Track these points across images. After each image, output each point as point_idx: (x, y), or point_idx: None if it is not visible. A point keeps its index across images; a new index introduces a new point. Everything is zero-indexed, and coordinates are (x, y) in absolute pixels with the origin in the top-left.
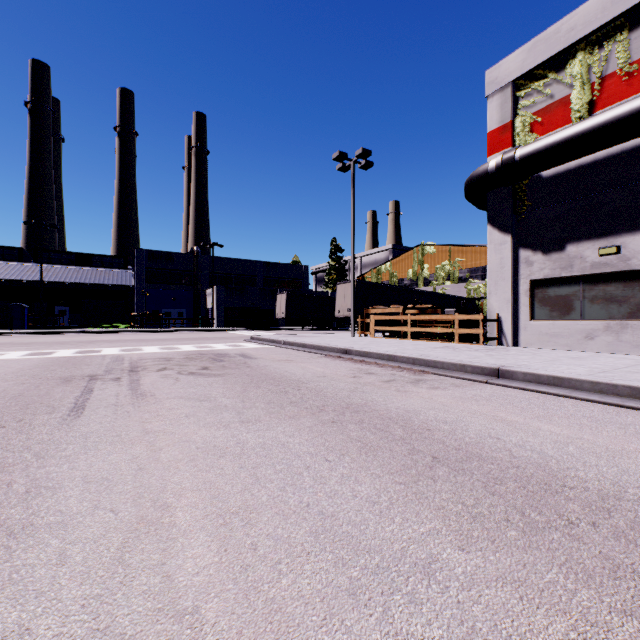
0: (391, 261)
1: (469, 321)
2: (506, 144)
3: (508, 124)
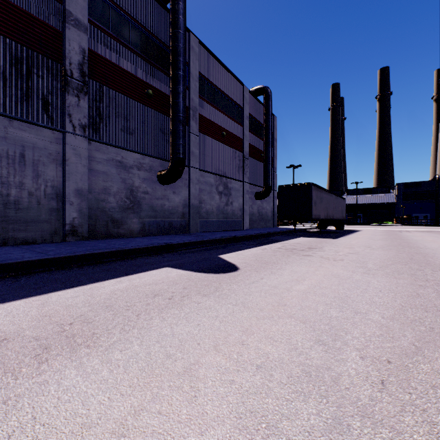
0: None
1: None
2: None
3: None
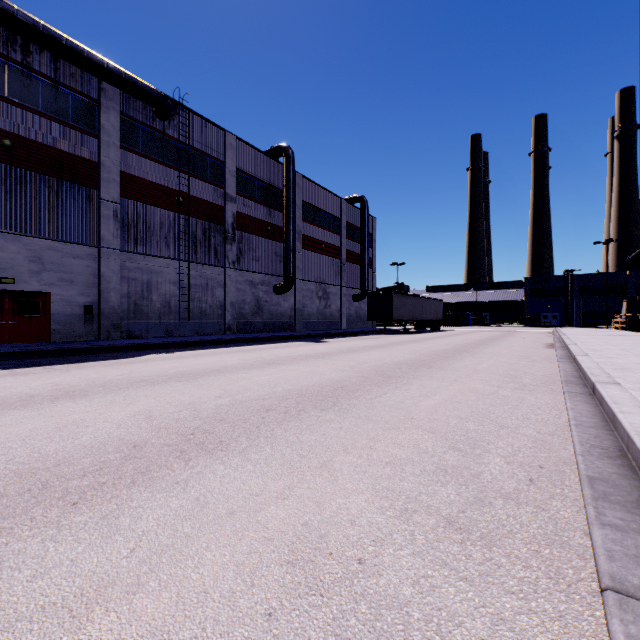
0: None
1: None
2: None
3: None
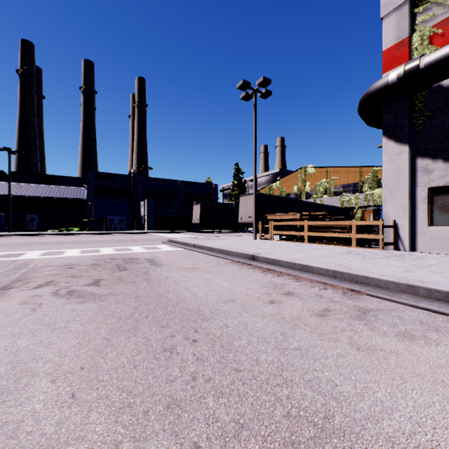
0: (280, 180)
1: (362, 226)
2: (403, 59)
3: (405, 40)
